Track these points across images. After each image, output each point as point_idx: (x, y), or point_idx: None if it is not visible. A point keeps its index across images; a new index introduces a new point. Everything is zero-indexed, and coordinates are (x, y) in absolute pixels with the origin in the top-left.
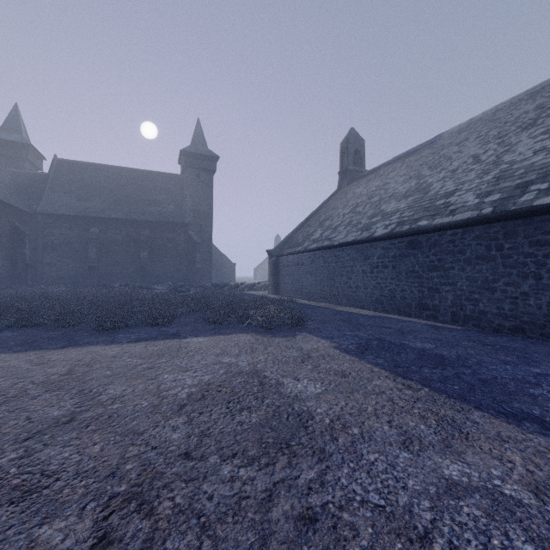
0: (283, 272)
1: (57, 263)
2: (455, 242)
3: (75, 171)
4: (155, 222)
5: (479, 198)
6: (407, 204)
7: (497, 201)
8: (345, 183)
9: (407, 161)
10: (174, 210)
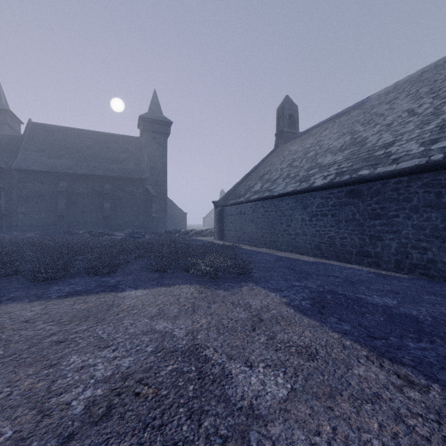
0: (227, 221)
1: (30, 212)
2: (399, 190)
3: (47, 133)
4: (116, 177)
5: (424, 146)
6: (344, 156)
7: None
8: (280, 143)
9: (338, 121)
10: (134, 167)
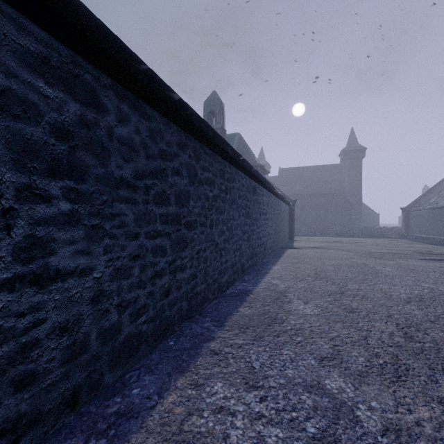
0: (411, 220)
1: None
2: None
3: (287, 173)
4: (327, 194)
5: None
6: None
7: None
8: None
9: None
10: (338, 185)
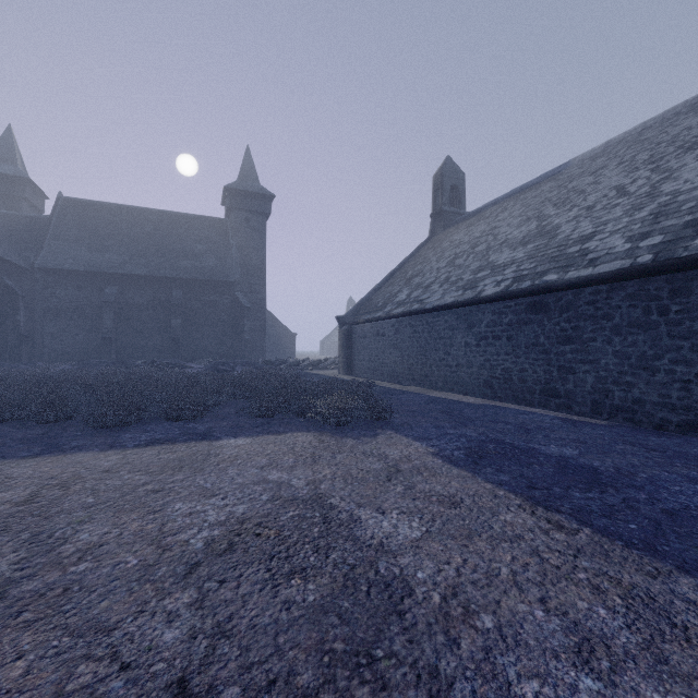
0: (357, 346)
1: (61, 333)
2: (597, 304)
3: (86, 213)
4: (190, 280)
5: (630, 243)
6: (526, 252)
7: (658, 245)
8: (438, 229)
9: (523, 198)
10: (216, 264)
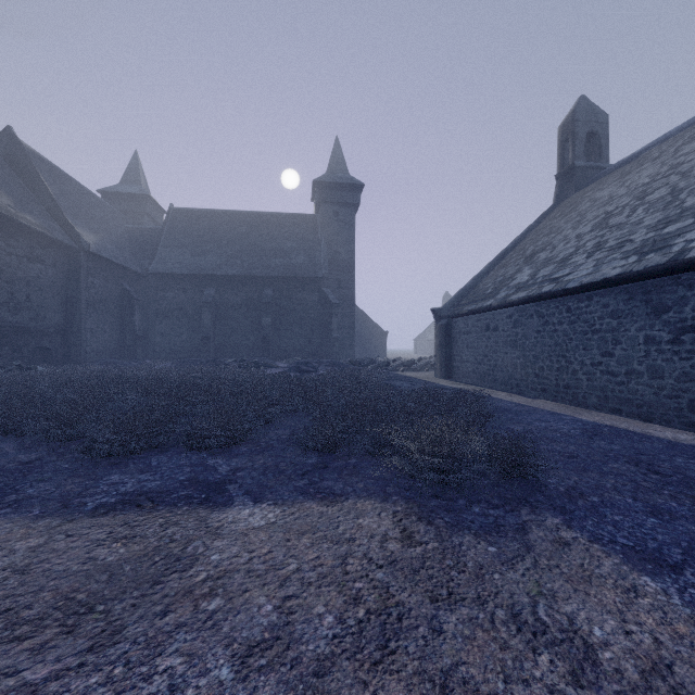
0: (459, 343)
1: (169, 333)
2: None
3: (191, 221)
4: (280, 277)
5: None
6: None
7: None
8: (568, 191)
9: None
10: (305, 260)
